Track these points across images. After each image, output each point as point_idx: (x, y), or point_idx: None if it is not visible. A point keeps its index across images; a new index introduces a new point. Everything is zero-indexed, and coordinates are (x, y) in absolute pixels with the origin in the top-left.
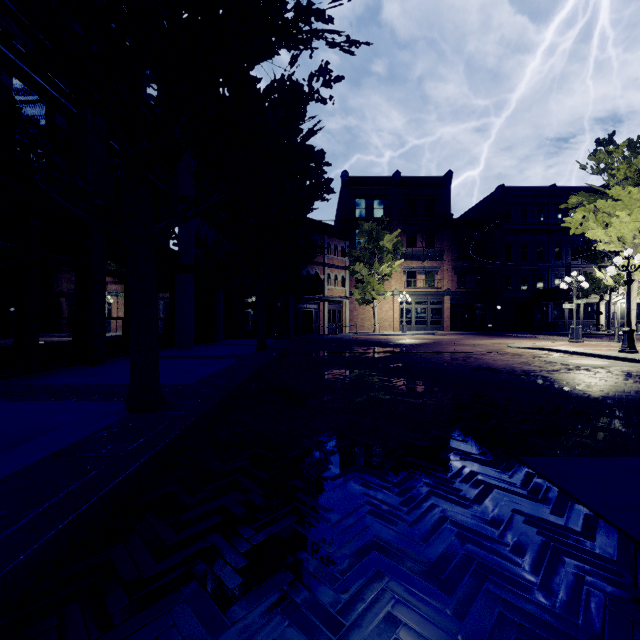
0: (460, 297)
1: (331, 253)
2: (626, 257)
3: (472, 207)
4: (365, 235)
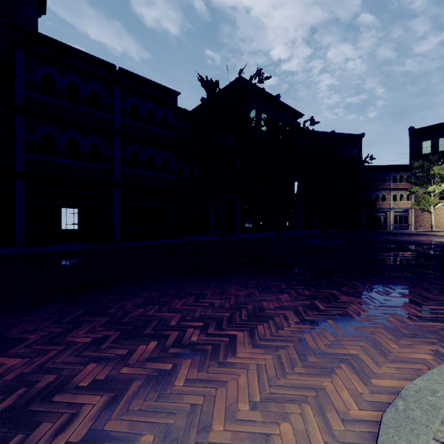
0: None
1: (397, 181)
2: None
3: None
4: (418, 169)
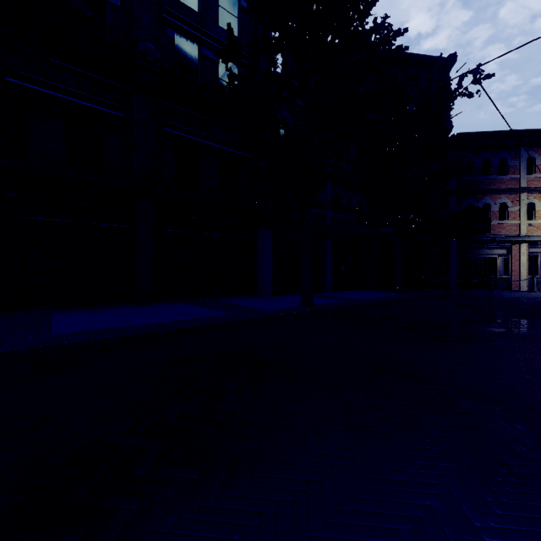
0: None
1: (537, 171)
2: None
3: None
4: None
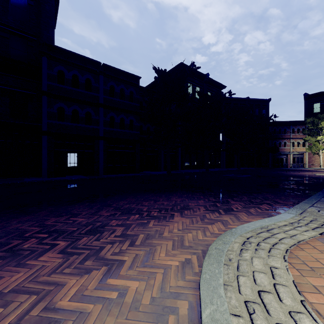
0: None
1: (295, 132)
2: None
3: None
4: (310, 123)
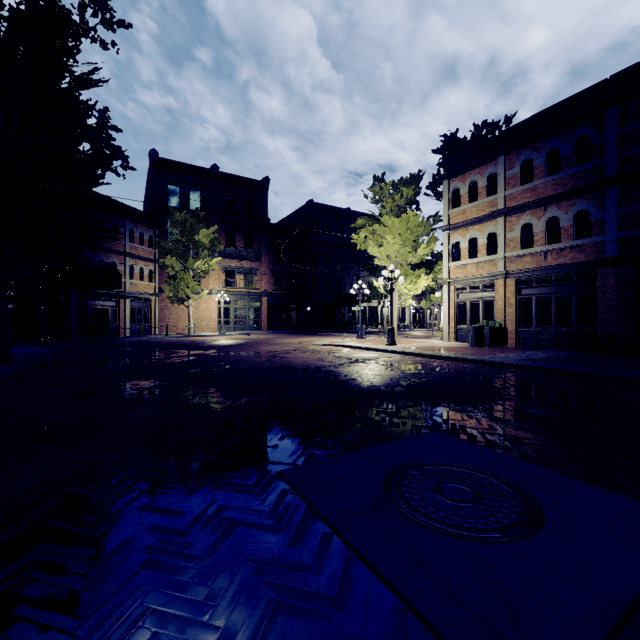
0: (277, 298)
1: (135, 241)
2: (390, 271)
3: (288, 216)
4: (178, 226)
